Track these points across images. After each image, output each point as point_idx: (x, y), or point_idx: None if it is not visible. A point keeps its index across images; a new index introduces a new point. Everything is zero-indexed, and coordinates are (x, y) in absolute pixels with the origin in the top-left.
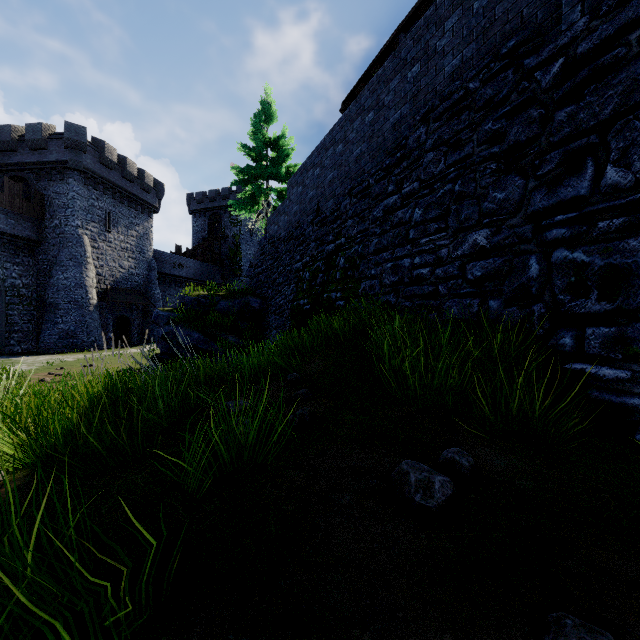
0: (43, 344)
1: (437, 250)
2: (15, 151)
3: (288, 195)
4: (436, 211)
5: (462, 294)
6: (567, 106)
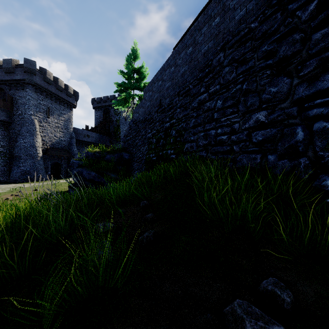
0: (12, 178)
1: (232, 124)
2: None
3: (144, 97)
4: (231, 101)
5: (249, 151)
6: (321, 29)
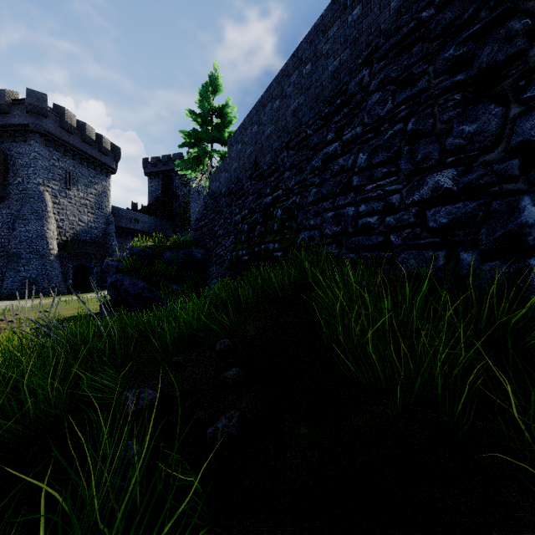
0: (6, 290)
1: (386, 196)
2: None
3: (228, 153)
4: (384, 154)
5: (422, 245)
6: None
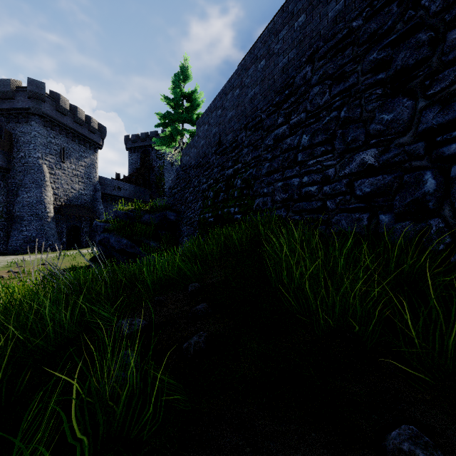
0: (11, 247)
1: (324, 170)
2: None
3: (197, 132)
4: (322, 136)
5: (351, 209)
6: None
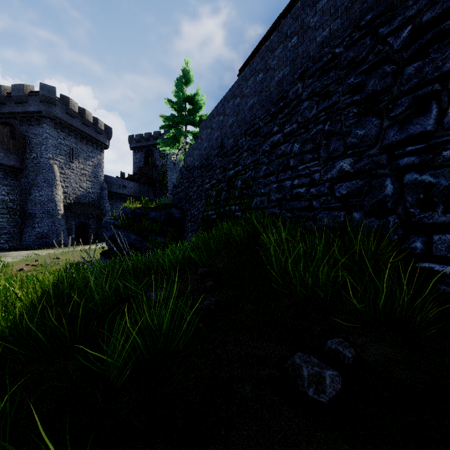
0: (24, 242)
1: (311, 174)
2: (4, 104)
3: (200, 135)
4: (310, 145)
5: (331, 207)
6: (415, 62)
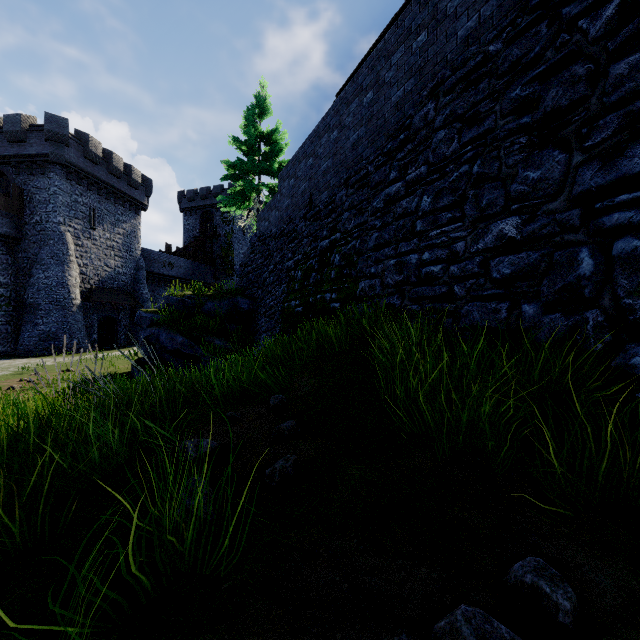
0: (22, 346)
1: (451, 244)
2: None
3: (279, 189)
4: (449, 198)
5: (485, 296)
6: (628, 55)
